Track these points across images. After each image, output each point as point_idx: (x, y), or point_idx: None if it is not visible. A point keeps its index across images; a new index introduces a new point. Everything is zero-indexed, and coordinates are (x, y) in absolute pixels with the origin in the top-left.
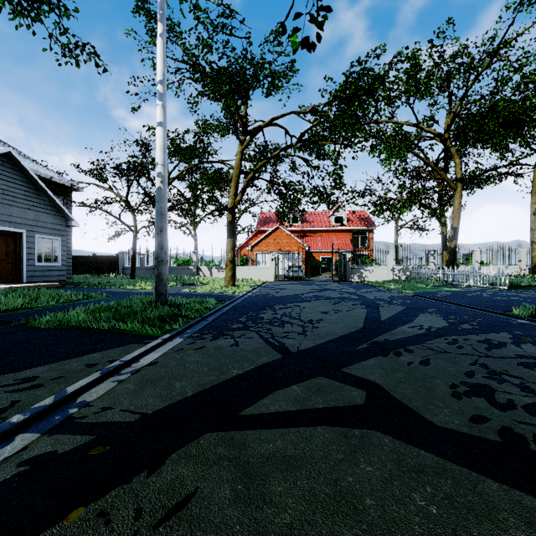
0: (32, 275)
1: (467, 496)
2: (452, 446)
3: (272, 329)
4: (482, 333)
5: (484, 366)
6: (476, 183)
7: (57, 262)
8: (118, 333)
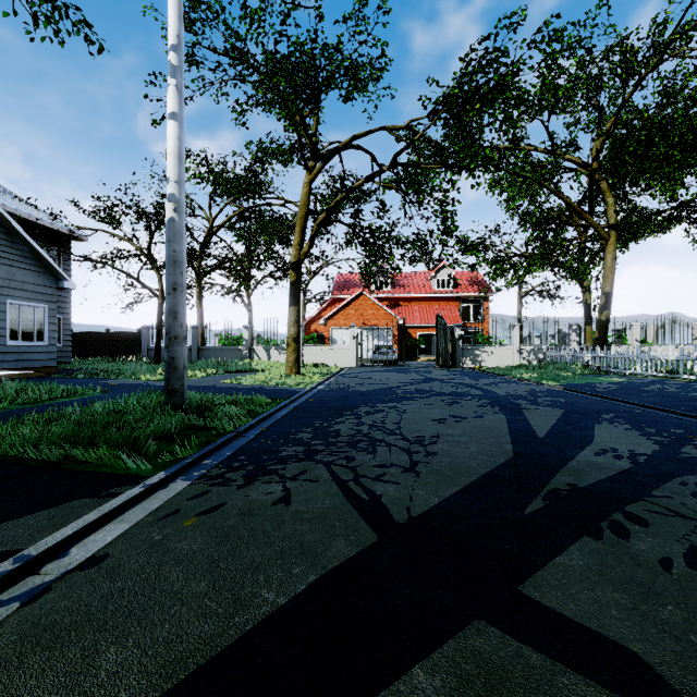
0: (1, 360)
1: None
2: None
3: (355, 458)
4: None
5: None
6: (632, 233)
7: (42, 340)
8: (69, 471)
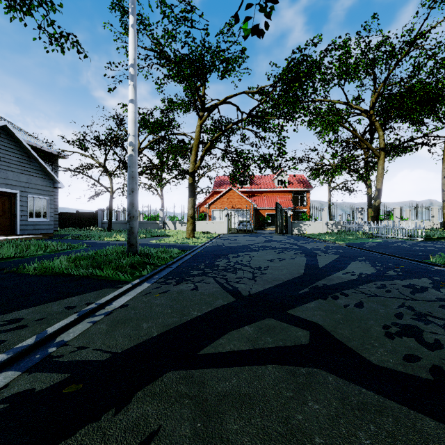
0: (24, 229)
1: (408, 434)
2: (390, 384)
3: (227, 275)
4: (406, 279)
5: (411, 308)
6: (396, 152)
7: (46, 218)
8: (95, 279)
